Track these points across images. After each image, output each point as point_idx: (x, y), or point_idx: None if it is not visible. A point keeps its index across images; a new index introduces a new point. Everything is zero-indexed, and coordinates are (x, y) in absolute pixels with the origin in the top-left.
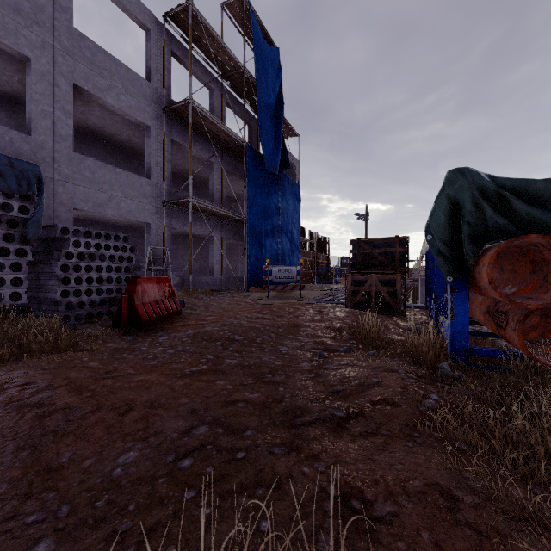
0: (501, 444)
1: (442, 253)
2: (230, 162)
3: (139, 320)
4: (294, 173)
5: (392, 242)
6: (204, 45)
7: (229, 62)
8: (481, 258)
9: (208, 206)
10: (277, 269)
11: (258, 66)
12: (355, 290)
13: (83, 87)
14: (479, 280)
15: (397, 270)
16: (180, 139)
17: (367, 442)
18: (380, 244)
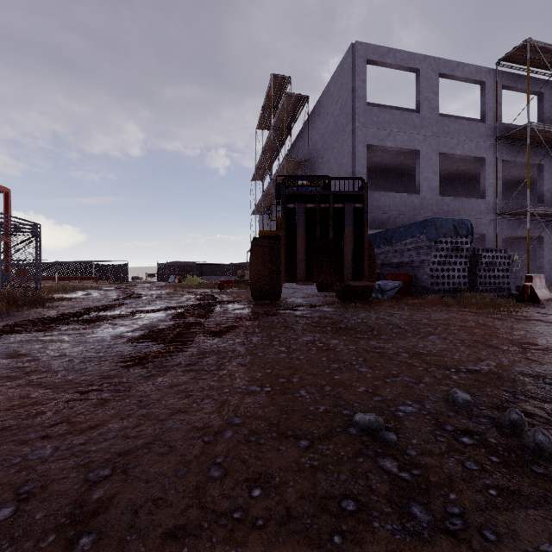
0: None
1: None
2: None
3: (537, 299)
4: None
5: None
6: (536, 61)
7: None
8: None
9: (544, 210)
10: None
11: None
12: None
13: (443, 152)
14: None
15: None
16: (509, 156)
17: None
18: None
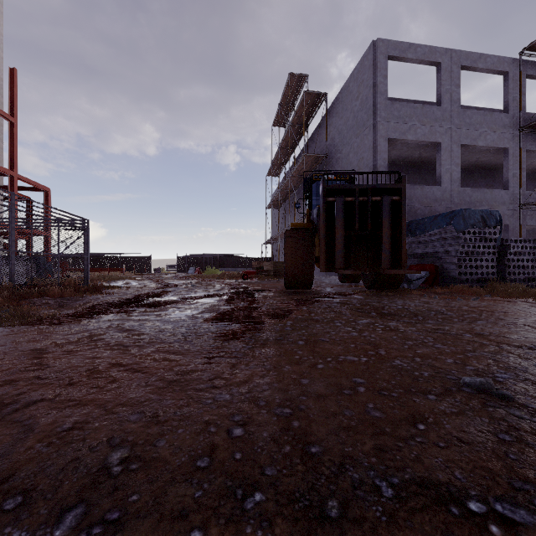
0: None
1: None
2: None
3: None
4: None
5: None
6: None
7: None
8: None
9: None
10: None
11: None
12: None
13: (464, 144)
14: None
15: None
16: (533, 146)
17: None
18: None
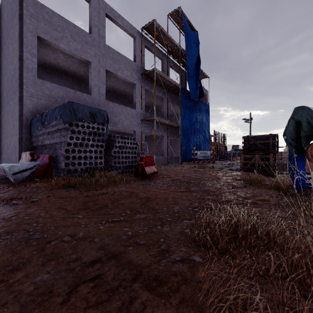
0: (309, 212)
1: (291, 144)
2: (171, 96)
3: (145, 174)
4: (205, 98)
5: (267, 137)
6: (159, 38)
7: (172, 45)
8: (309, 146)
9: (162, 120)
10: (199, 152)
11: (187, 44)
12: (245, 163)
13: (109, 70)
14: (308, 155)
15: (270, 152)
16: (148, 87)
17: (256, 208)
18: (260, 138)
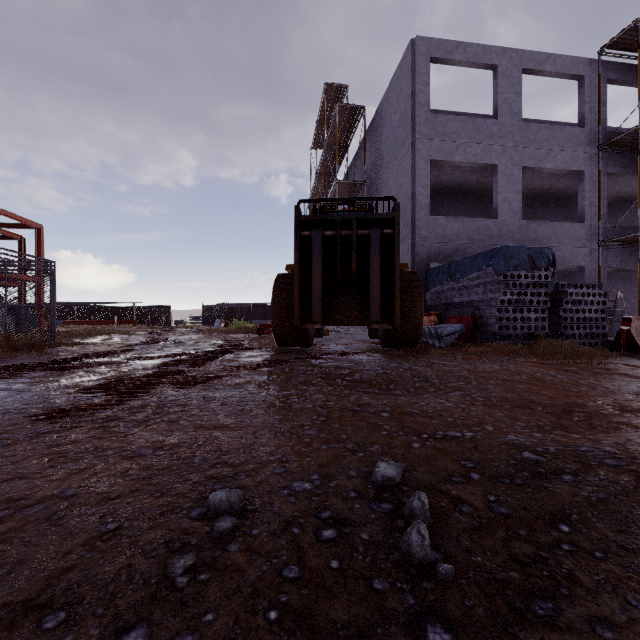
0: None
1: None
2: None
3: (636, 348)
4: None
5: None
6: None
7: None
8: None
9: None
10: None
11: None
12: None
13: (527, 166)
14: None
15: None
16: (616, 168)
17: None
18: None
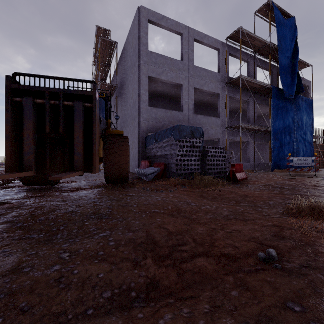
0: None
1: None
2: (259, 98)
3: (236, 179)
4: (306, 91)
5: None
6: (245, 42)
7: (259, 44)
8: None
9: (249, 126)
10: (296, 159)
11: (279, 37)
12: None
13: (196, 87)
14: None
15: None
16: (232, 94)
17: None
18: None
